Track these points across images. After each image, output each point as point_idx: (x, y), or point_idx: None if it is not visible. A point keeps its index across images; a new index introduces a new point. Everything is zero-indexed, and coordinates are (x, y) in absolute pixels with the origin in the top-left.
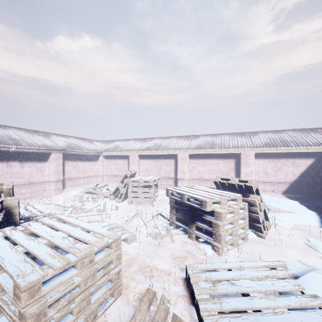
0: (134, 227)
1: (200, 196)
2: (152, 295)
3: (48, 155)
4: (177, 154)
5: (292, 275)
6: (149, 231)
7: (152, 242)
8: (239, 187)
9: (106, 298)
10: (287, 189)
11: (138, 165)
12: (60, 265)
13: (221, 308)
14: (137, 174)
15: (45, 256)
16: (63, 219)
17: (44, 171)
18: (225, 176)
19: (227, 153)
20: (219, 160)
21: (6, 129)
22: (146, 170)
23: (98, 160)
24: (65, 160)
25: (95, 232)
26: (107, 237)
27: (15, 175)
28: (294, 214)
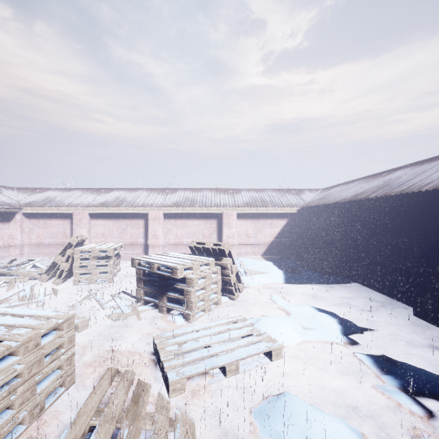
0: (86, 312)
1: (172, 263)
2: (114, 372)
3: None
4: (148, 212)
5: (248, 324)
6: (109, 313)
7: (112, 325)
8: (214, 251)
9: (56, 387)
10: (266, 251)
11: (89, 228)
12: None
13: (184, 361)
14: (87, 241)
15: None
16: None
17: None
18: (207, 240)
19: (208, 212)
20: (200, 220)
21: None
22: (101, 235)
23: (13, 220)
24: None
25: (36, 316)
26: (55, 318)
27: None
28: (265, 274)
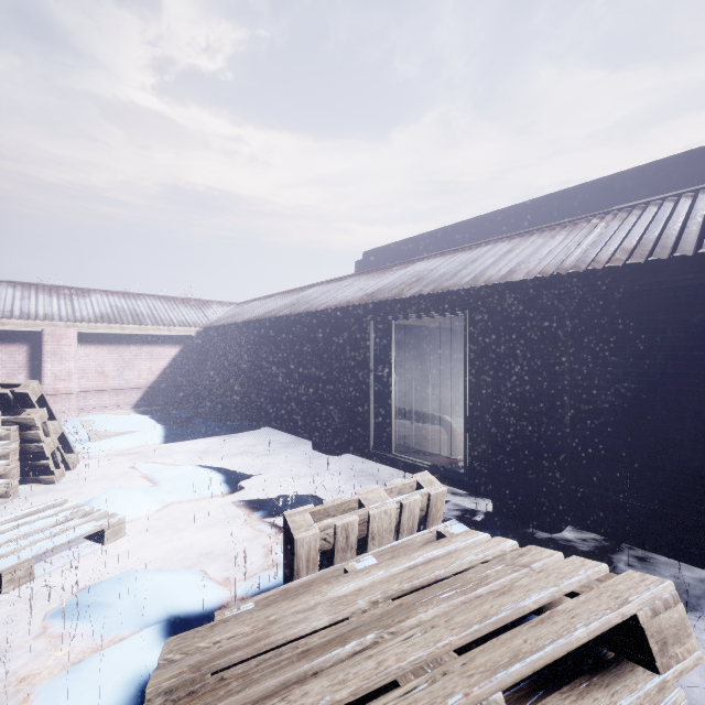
0: None
1: None
2: None
3: None
4: None
5: (69, 508)
6: None
7: None
8: (2, 398)
9: None
10: (142, 400)
11: None
12: None
13: None
14: None
15: None
16: None
17: None
18: None
19: (4, 329)
20: None
21: None
22: None
23: None
24: None
25: None
26: None
27: None
28: (131, 435)
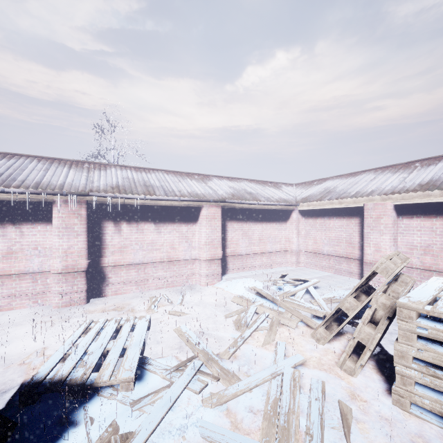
0: None
1: None
2: None
3: (198, 212)
4: None
5: None
6: None
7: None
8: None
9: None
10: None
11: (393, 234)
12: None
13: None
14: None
15: None
16: None
17: (192, 240)
18: None
19: None
20: None
21: (150, 172)
22: (422, 250)
23: (289, 220)
24: (228, 220)
25: None
26: None
27: (149, 246)
28: None
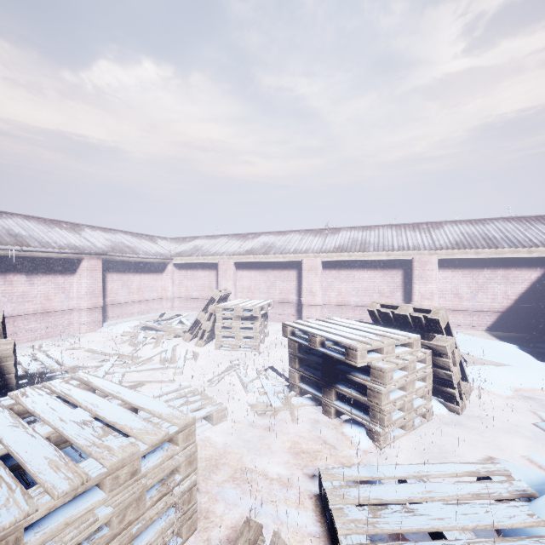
0: (225, 393)
1: (345, 338)
2: (255, 532)
3: (77, 263)
4: (302, 261)
5: (523, 494)
6: (252, 399)
7: (256, 422)
8: (415, 321)
9: (166, 541)
10: (495, 323)
11: (234, 281)
12: (65, 487)
13: None
14: (232, 295)
15: (40, 466)
16: (89, 383)
17: (69, 291)
18: (386, 300)
19: (388, 259)
20: (375, 271)
21: (3, 217)
22: (247, 289)
23: (166, 271)
24: (107, 271)
25: (146, 411)
26: (168, 422)
27: (19, 298)
28: (511, 369)
